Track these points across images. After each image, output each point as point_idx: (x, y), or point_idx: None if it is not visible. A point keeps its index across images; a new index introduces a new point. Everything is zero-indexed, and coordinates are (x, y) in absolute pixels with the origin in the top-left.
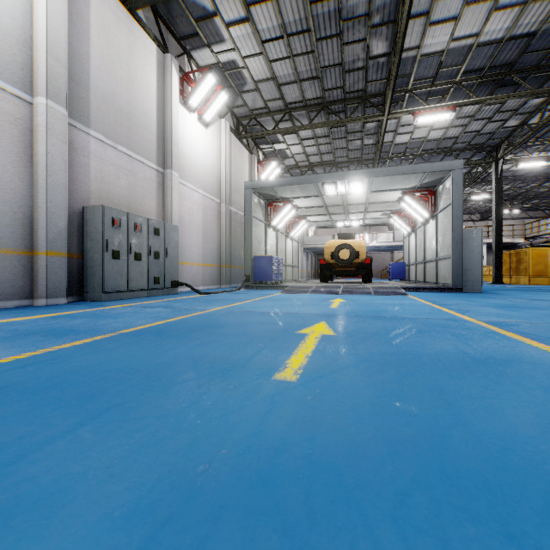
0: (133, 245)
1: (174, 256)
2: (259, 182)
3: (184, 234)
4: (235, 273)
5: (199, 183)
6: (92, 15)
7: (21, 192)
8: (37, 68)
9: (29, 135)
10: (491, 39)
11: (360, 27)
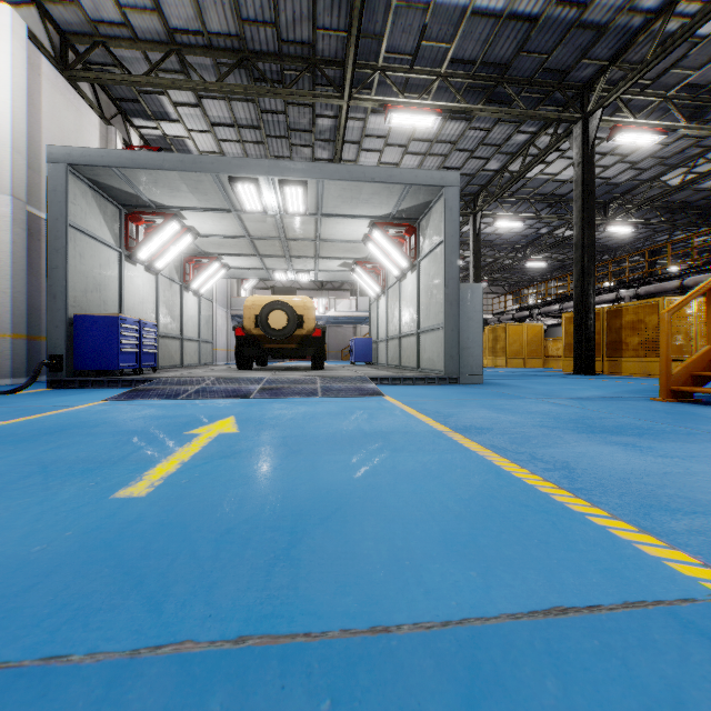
0: None
1: None
2: (87, 152)
3: None
4: None
5: None
6: None
7: None
8: None
9: None
10: (489, 7)
11: None
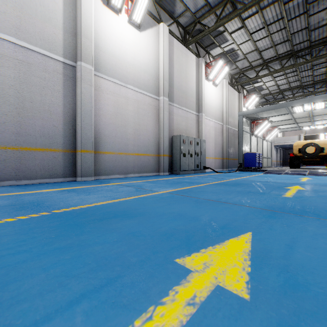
0: (189, 150)
1: (204, 154)
2: (247, 111)
3: (206, 143)
4: (230, 162)
5: (213, 116)
6: (174, 56)
7: (156, 133)
8: (160, 86)
9: (158, 111)
10: None
11: (323, 2)
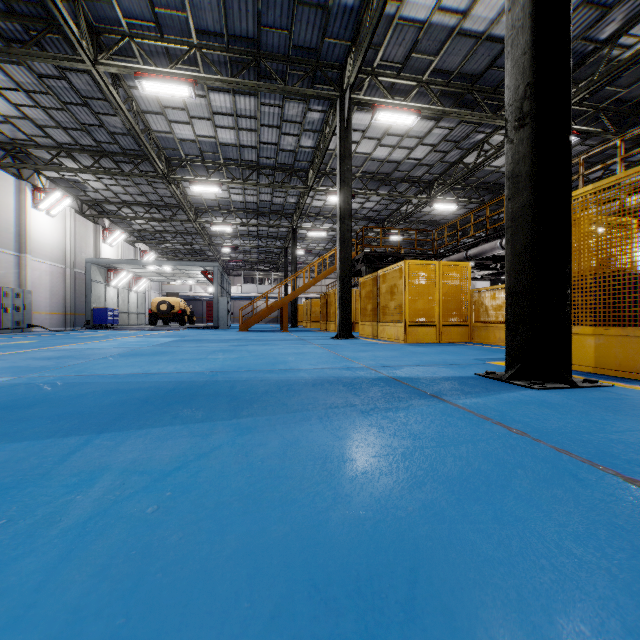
0: (6, 304)
1: (31, 309)
2: (98, 260)
3: (35, 293)
4: (79, 319)
5: (48, 257)
6: None
7: None
8: None
9: None
10: (238, 200)
11: (162, 184)
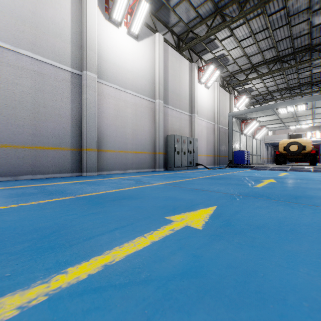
0: (183, 148)
1: (196, 152)
2: (237, 112)
3: (199, 141)
4: (221, 159)
5: (205, 116)
6: (169, 62)
7: (152, 133)
8: (156, 90)
9: (154, 113)
10: None
11: (303, 15)
